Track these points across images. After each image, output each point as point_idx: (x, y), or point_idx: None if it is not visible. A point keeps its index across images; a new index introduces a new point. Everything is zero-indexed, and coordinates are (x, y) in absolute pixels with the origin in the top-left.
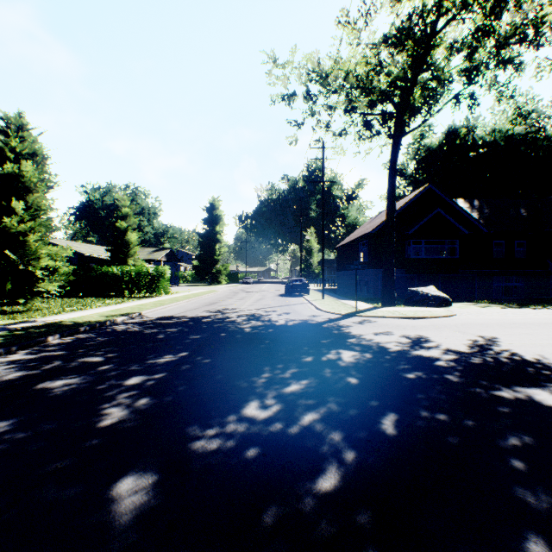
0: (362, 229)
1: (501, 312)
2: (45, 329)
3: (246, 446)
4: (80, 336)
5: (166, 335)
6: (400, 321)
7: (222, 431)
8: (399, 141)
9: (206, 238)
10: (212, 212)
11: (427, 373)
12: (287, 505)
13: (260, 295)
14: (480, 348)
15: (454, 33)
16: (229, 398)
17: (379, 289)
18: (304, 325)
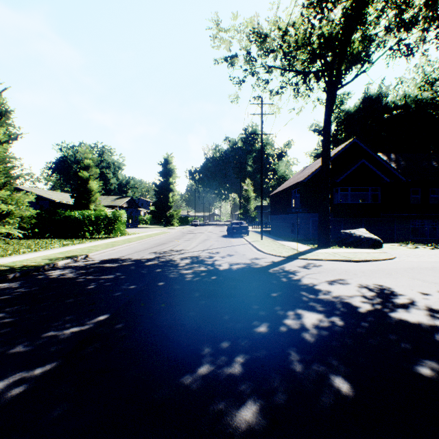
0: (293, 179)
1: (438, 254)
2: None
3: None
4: (1, 286)
5: (98, 284)
6: (345, 264)
7: None
8: (334, 93)
9: (161, 188)
10: (166, 166)
11: None
12: None
13: (205, 236)
14: None
15: None
16: None
17: (310, 231)
18: (249, 270)
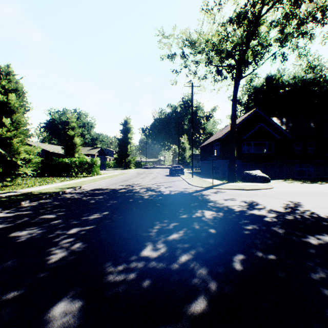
0: (215, 136)
1: (301, 186)
2: (21, 197)
3: (143, 278)
4: (42, 201)
5: (96, 200)
6: (240, 191)
7: (127, 267)
8: (238, 82)
9: (122, 141)
10: (126, 126)
11: (259, 225)
12: (171, 325)
13: (154, 175)
14: (291, 209)
15: (272, 16)
16: (133, 243)
17: (225, 172)
18: (181, 194)
